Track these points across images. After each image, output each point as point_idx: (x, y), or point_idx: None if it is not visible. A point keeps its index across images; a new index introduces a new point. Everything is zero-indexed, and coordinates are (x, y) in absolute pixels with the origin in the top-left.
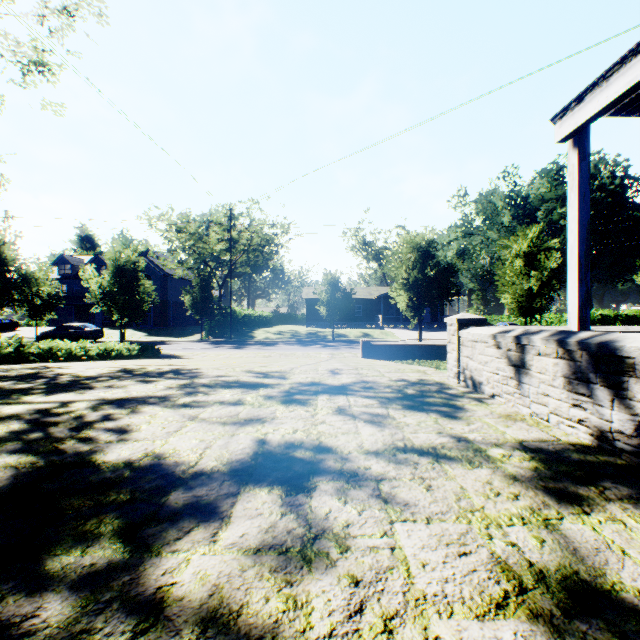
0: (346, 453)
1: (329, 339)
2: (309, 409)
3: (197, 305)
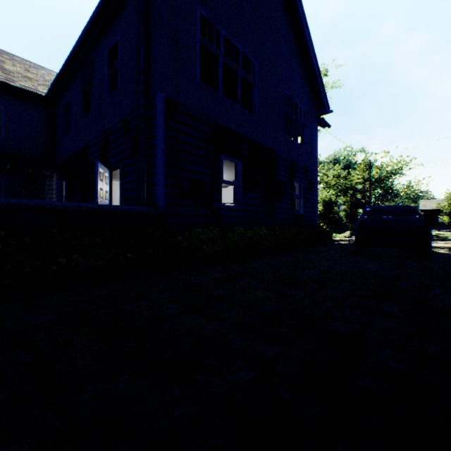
0: None
1: (450, 239)
2: None
3: (348, 217)
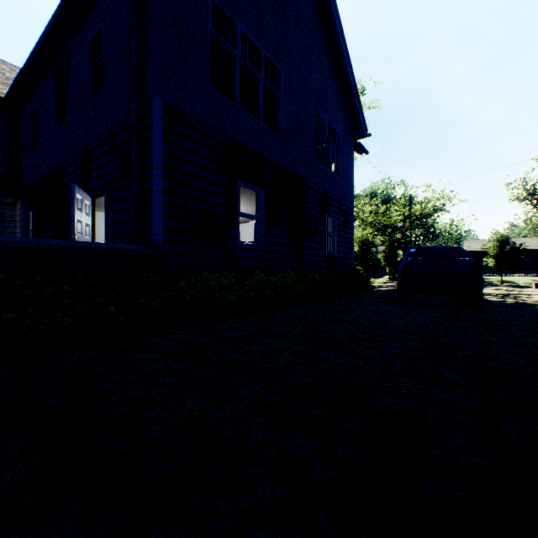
0: (534, 294)
1: (496, 284)
2: (518, 292)
3: (387, 259)
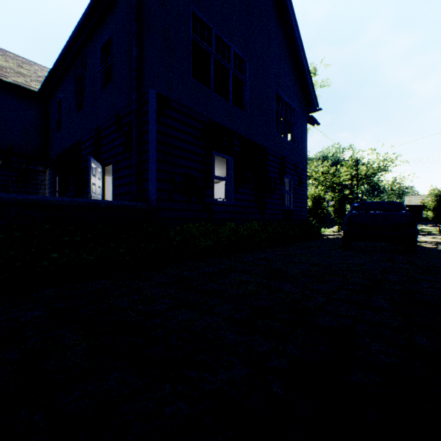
0: None
1: (434, 233)
2: None
3: (336, 212)
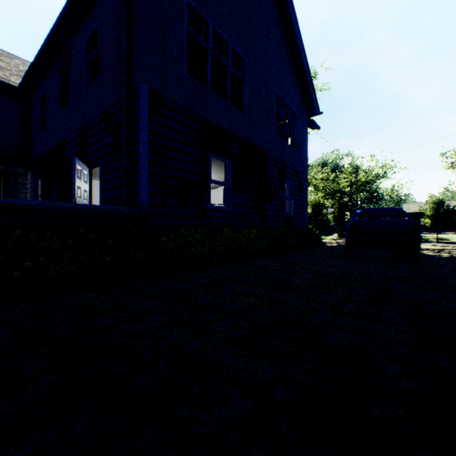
0: None
1: (432, 241)
2: (452, 247)
3: (336, 220)
